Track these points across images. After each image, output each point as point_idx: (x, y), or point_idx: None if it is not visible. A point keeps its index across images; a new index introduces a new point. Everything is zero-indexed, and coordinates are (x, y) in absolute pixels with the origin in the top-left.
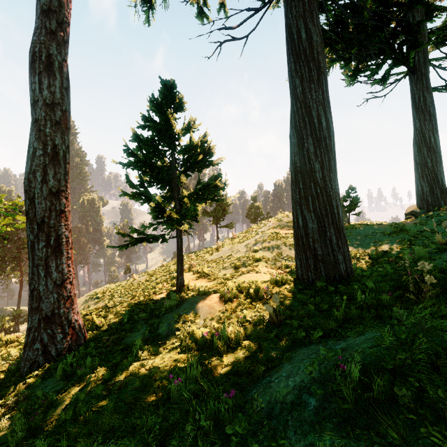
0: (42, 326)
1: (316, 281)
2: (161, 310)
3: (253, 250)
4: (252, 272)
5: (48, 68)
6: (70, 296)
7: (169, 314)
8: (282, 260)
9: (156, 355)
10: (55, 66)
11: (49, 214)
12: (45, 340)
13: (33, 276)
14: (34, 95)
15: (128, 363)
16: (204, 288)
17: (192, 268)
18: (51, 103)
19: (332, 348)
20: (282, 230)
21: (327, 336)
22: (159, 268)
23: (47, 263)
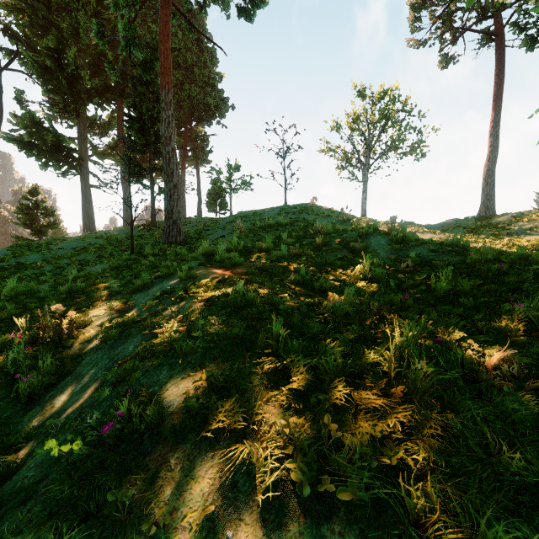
0: None
1: None
2: None
3: None
4: None
5: None
6: None
7: None
8: None
9: None
10: None
11: None
12: None
13: None
14: None
15: None
16: None
17: None
18: None
19: None
20: None
21: None
22: None
23: None
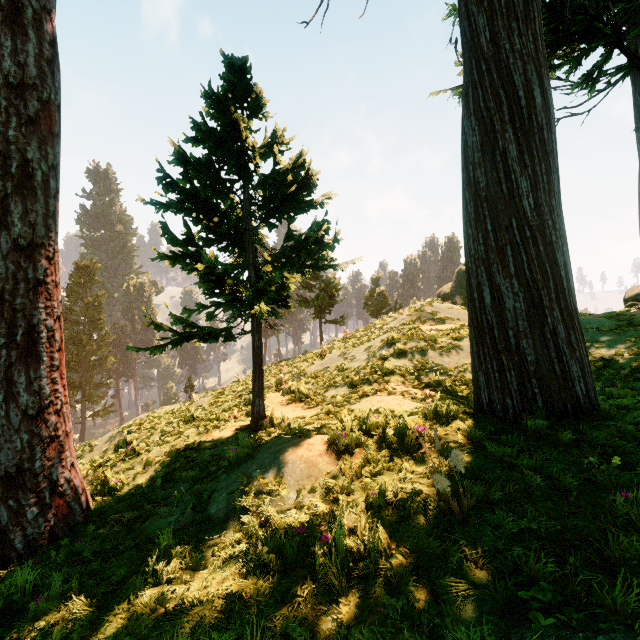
0: None
1: (524, 415)
2: (220, 463)
3: (381, 356)
4: (381, 394)
5: (12, 18)
6: (57, 436)
7: (233, 473)
8: (429, 372)
9: (195, 571)
10: (26, 15)
11: (12, 287)
12: (4, 520)
13: None
14: None
15: (135, 590)
16: (299, 421)
17: (281, 385)
18: (18, 84)
19: None
20: (424, 326)
21: None
22: (233, 384)
23: (10, 377)
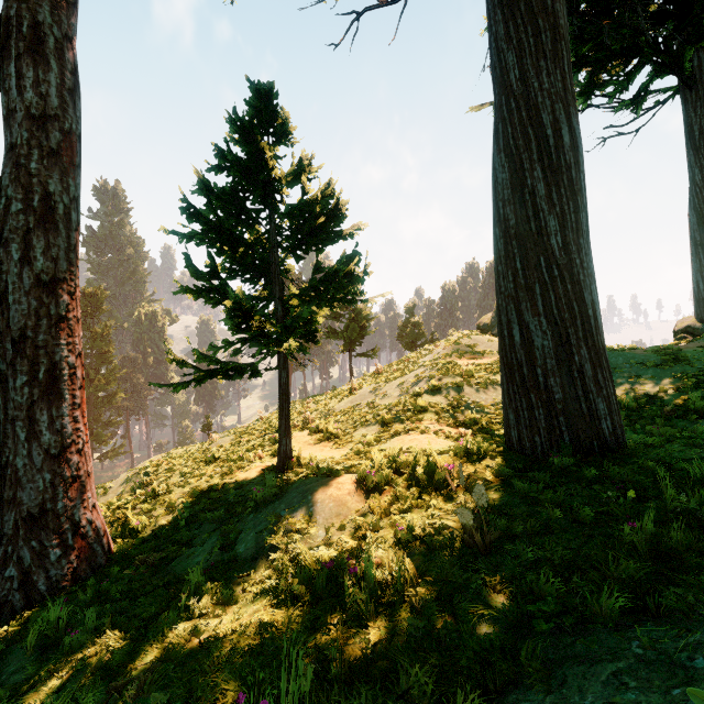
0: (22, 534)
1: (552, 453)
2: (247, 504)
3: (414, 393)
4: (413, 432)
5: (34, 48)
6: (79, 476)
7: (260, 513)
8: (465, 410)
9: (227, 606)
10: (48, 45)
11: (35, 323)
12: (27, 561)
13: (6, 439)
14: (8, 99)
15: (168, 623)
16: (327, 461)
17: (308, 424)
18: (40, 115)
19: (686, 664)
20: (461, 360)
21: (641, 611)
22: (255, 423)
23: (32, 415)
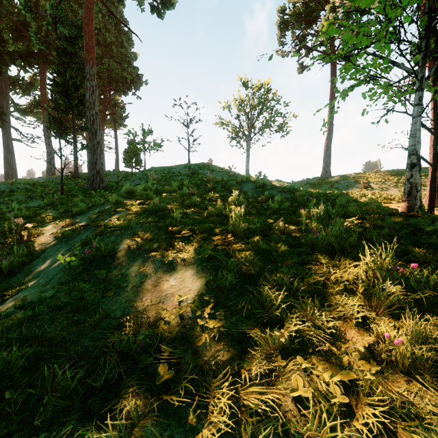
0: None
1: None
2: None
3: None
4: None
5: None
6: None
7: None
8: None
9: None
10: None
11: None
12: None
13: None
14: None
15: None
16: None
17: None
18: None
19: None
20: None
21: None
22: None
23: None
